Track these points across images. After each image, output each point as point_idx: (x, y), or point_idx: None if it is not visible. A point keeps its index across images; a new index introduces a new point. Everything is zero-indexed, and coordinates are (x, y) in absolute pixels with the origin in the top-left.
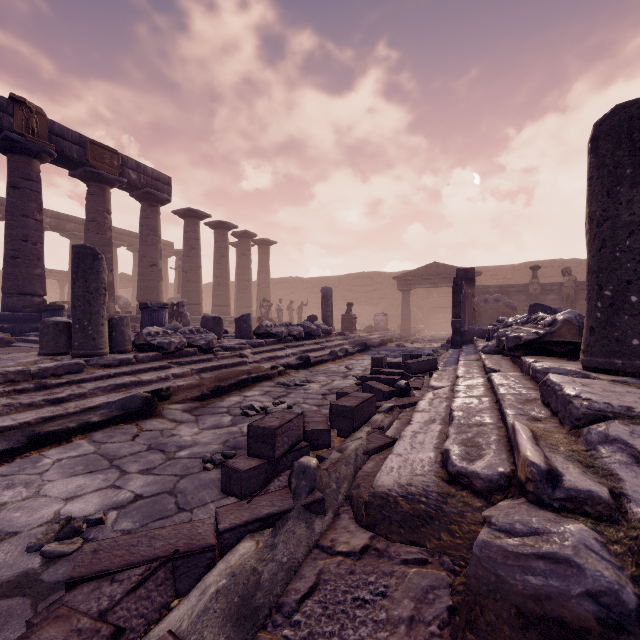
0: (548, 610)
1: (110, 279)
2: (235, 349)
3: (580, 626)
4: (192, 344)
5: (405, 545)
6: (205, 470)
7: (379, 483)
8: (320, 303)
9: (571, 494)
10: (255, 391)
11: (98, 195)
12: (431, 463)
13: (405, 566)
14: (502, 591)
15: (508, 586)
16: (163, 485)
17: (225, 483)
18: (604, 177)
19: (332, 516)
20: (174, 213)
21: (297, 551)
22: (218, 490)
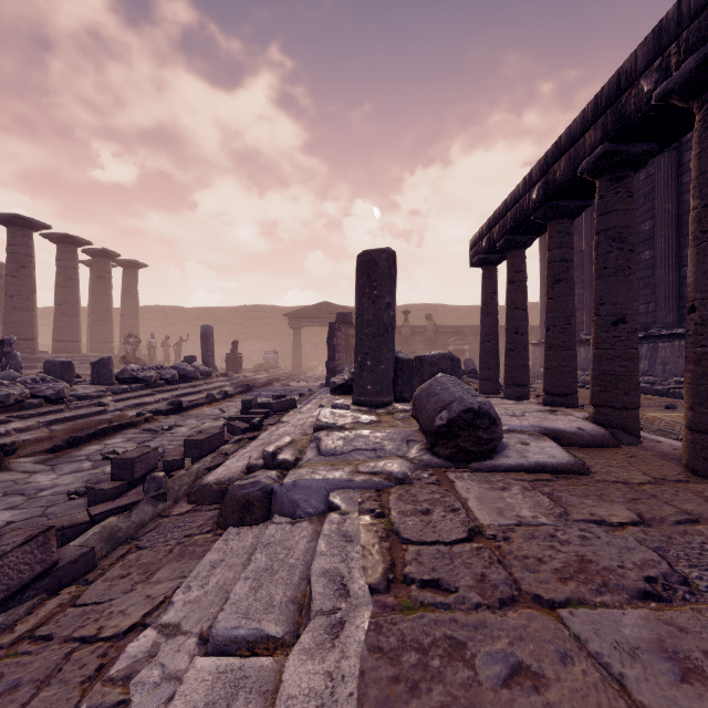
0: (245, 498)
1: None
2: (92, 397)
3: (253, 499)
4: (36, 395)
5: (212, 505)
6: (71, 500)
7: (205, 480)
8: None
9: (278, 461)
10: (118, 439)
11: None
12: (243, 466)
13: (207, 512)
14: (234, 498)
15: (236, 496)
16: (32, 513)
17: (92, 501)
18: (359, 291)
19: (172, 503)
20: None
21: (145, 517)
22: (85, 508)
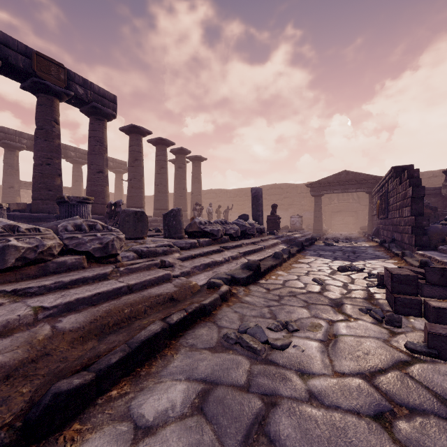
0: None
1: (58, 182)
2: (156, 254)
3: None
4: (74, 249)
5: None
6: None
7: None
8: (240, 209)
9: None
10: (174, 381)
11: (46, 105)
12: None
13: None
14: None
15: None
16: None
17: None
18: None
19: None
20: (121, 130)
21: None
22: None
